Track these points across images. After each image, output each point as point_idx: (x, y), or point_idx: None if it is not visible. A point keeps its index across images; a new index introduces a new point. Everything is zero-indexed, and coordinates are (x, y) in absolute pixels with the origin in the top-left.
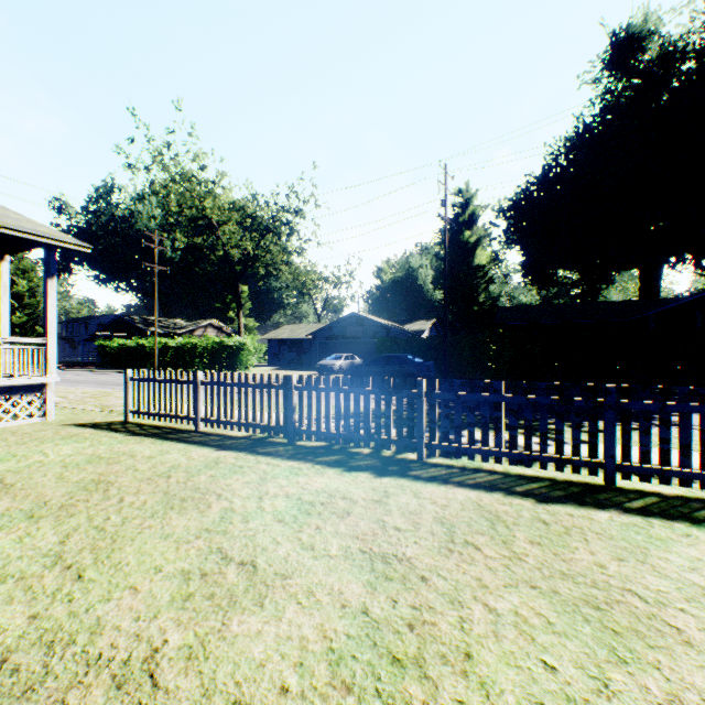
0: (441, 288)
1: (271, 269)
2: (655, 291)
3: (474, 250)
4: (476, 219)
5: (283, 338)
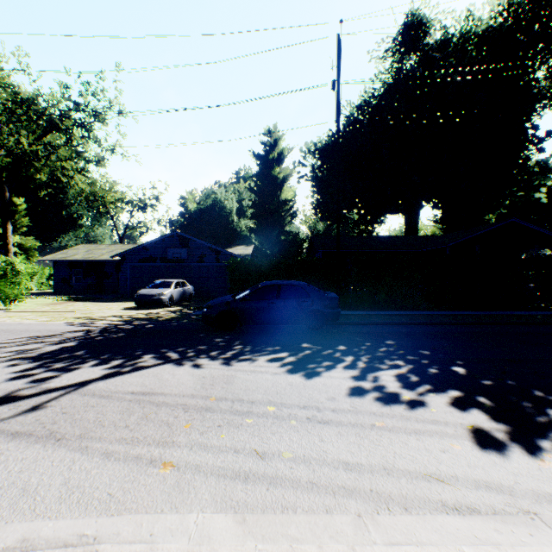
0: (253, 217)
1: (58, 173)
2: (416, 231)
3: (282, 186)
4: (283, 159)
5: (77, 260)
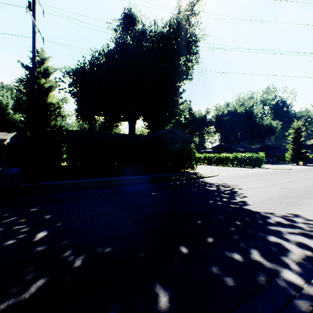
0: (21, 111)
1: None
2: (134, 131)
3: (48, 93)
4: (49, 74)
5: None
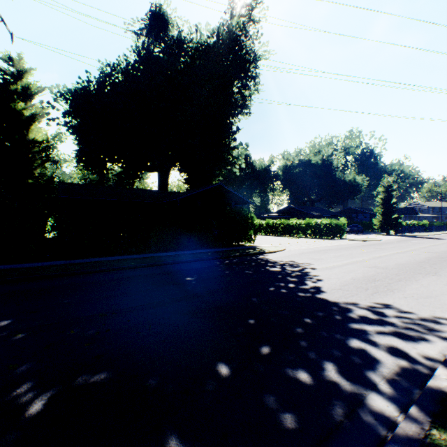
0: None
1: None
2: (167, 187)
3: (29, 124)
4: (32, 95)
5: None
